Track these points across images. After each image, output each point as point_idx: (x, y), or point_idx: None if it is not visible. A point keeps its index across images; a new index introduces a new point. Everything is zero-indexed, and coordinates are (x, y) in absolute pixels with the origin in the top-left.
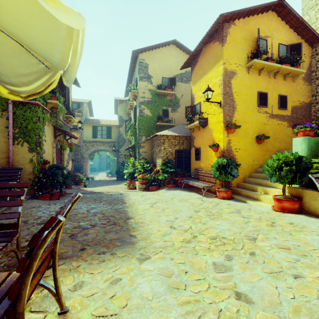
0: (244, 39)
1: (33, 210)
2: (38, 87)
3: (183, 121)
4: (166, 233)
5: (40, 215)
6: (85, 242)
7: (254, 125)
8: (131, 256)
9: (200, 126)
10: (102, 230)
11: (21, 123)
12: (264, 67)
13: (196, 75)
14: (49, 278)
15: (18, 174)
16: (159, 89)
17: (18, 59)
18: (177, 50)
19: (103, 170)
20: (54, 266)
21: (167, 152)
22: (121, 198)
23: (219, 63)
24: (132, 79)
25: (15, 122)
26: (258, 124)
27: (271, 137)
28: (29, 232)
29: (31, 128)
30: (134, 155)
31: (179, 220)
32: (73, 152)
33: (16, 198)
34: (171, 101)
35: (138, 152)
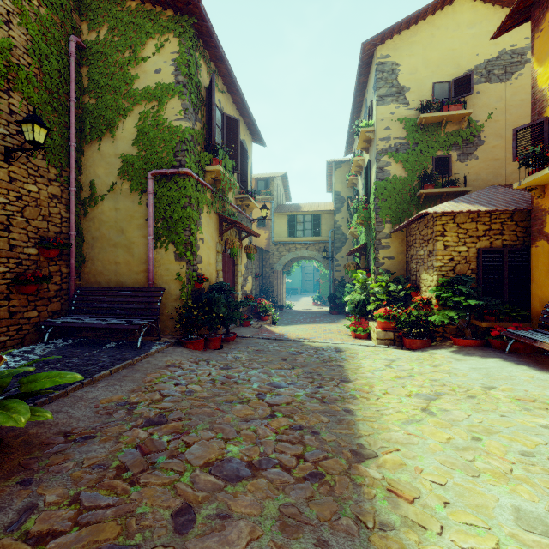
0: None
1: (164, 372)
2: None
3: (493, 178)
4: None
5: (166, 391)
6: None
7: None
8: None
9: None
10: (276, 502)
11: (164, 212)
12: None
13: None
14: None
15: (157, 300)
16: (425, 113)
17: None
18: (475, 7)
19: (309, 293)
20: None
21: (452, 255)
22: (339, 362)
23: None
24: (361, 113)
25: (157, 210)
26: None
27: None
28: (109, 454)
29: (178, 218)
30: (366, 265)
31: None
32: (258, 263)
33: (154, 342)
34: (457, 136)
35: (374, 258)
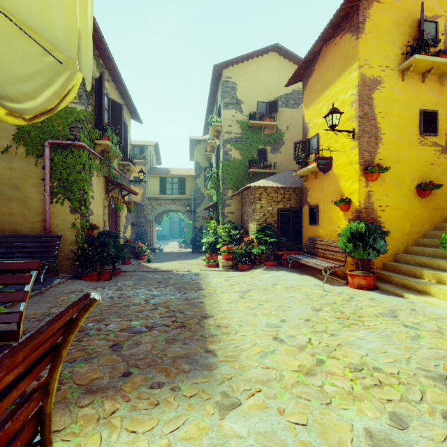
0: (396, 24)
1: (71, 296)
2: (49, 101)
3: (289, 165)
4: (268, 350)
5: None
6: (133, 360)
7: (413, 167)
8: (205, 398)
9: (317, 172)
10: (163, 336)
11: (60, 174)
12: (432, 67)
13: (310, 92)
14: (59, 437)
15: (56, 244)
16: (252, 120)
17: (8, 48)
18: (280, 60)
19: (175, 238)
20: (44, 442)
21: (265, 212)
22: (197, 280)
23: (350, 67)
24: (214, 109)
25: (53, 172)
26: (421, 165)
27: (445, 185)
28: None
29: (74, 180)
30: (217, 217)
31: (288, 325)
32: (134, 214)
33: (53, 277)
34: (270, 137)
35: (222, 212)
